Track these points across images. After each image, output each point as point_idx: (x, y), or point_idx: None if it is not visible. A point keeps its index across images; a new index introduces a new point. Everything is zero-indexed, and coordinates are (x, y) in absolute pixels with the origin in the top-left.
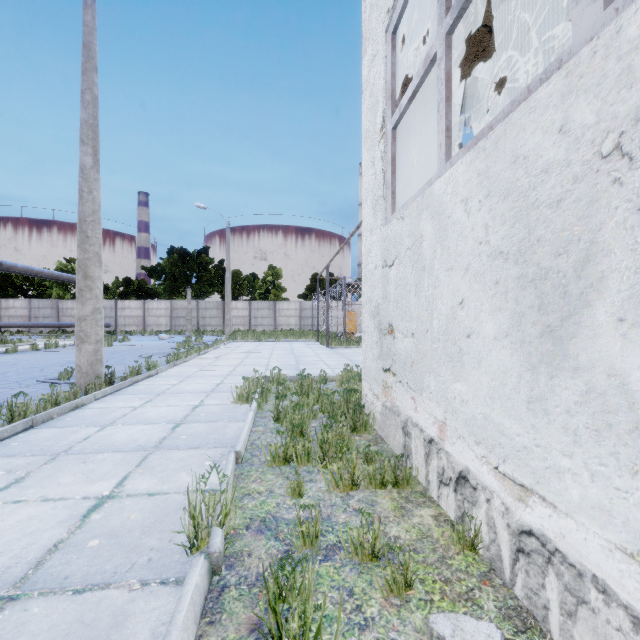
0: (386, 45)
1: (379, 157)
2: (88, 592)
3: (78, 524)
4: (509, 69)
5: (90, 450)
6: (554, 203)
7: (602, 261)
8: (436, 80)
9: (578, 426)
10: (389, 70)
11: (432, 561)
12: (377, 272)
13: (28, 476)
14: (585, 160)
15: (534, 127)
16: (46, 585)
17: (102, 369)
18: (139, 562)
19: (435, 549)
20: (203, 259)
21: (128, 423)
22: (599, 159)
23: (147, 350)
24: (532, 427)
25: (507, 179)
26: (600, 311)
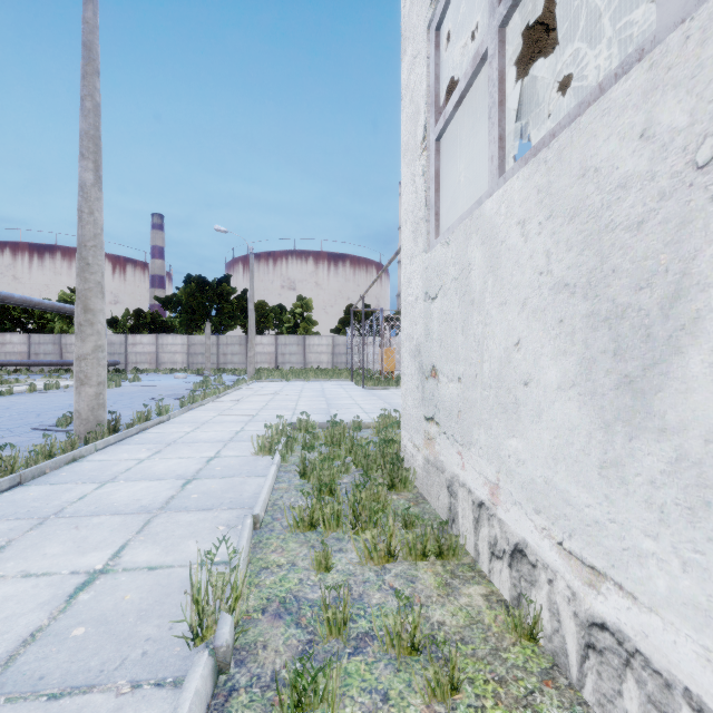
0: (428, 43)
1: (420, 173)
2: (66, 697)
3: (62, 607)
4: (569, 73)
5: (85, 512)
6: (634, 225)
7: (697, 297)
8: (486, 85)
9: (665, 501)
10: (432, 72)
11: (483, 654)
12: (418, 305)
13: (9, 545)
14: (675, 172)
15: (608, 133)
16: (16, 688)
17: (105, 415)
18: (131, 657)
19: (487, 638)
20: (224, 289)
21: (131, 479)
22: (693, 170)
23: (160, 391)
24: (605, 498)
25: (574, 196)
26: (695, 360)
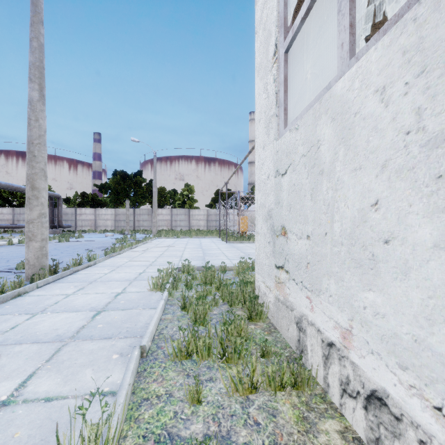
0: None
1: (272, 81)
2: None
3: None
4: (377, 15)
5: (11, 341)
6: None
7: None
8: (317, 23)
9: None
10: (281, 1)
11: None
12: (270, 181)
13: None
14: None
15: None
16: None
17: (47, 262)
18: None
19: None
20: (138, 179)
21: (56, 311)
22: None
23: (94, 245)
24: None
25: None
26: None
